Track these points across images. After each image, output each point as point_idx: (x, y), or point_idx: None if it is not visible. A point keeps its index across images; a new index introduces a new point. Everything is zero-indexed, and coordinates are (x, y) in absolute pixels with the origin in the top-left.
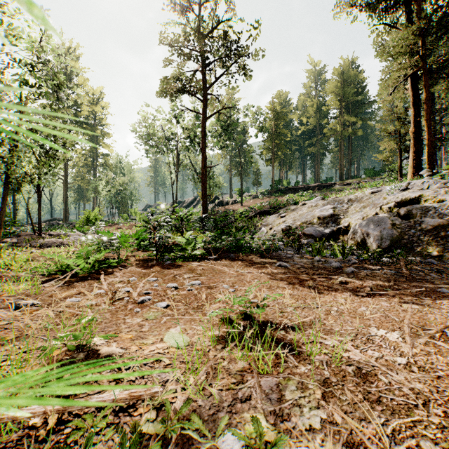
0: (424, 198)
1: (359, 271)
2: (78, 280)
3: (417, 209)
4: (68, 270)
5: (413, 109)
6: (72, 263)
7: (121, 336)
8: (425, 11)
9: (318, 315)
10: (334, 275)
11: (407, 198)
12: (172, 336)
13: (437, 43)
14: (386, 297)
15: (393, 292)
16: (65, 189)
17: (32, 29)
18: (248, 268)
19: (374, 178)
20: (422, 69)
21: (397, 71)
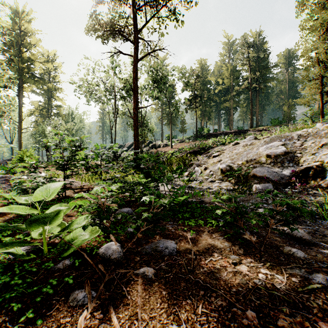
0: None
1: None
2: None
3: None
4: None
5: None
6: None
7: None
8: None
9: None
10: None
11: None
12: None
13: None
14: None
15: None
16: (20, 133)
17: None
18: None
19: (281, 125)
20: None
21: None
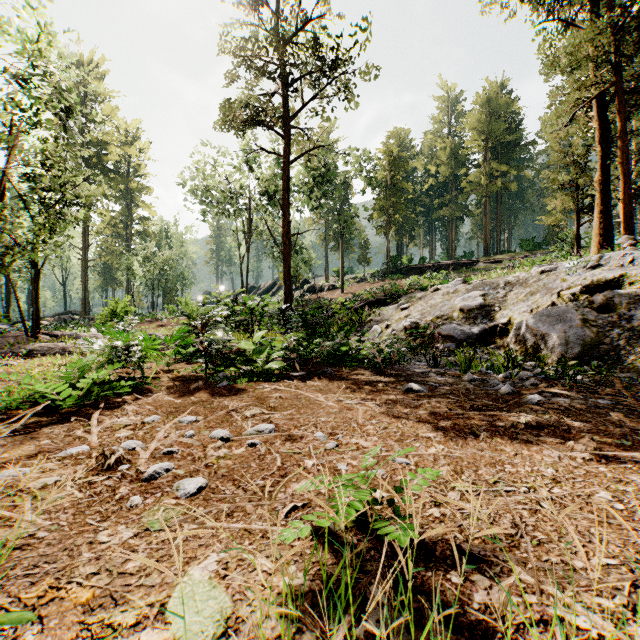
0: (628, 280)
1: (550, 400)
2: (55, 420)
3: (620, 296)
4: (42, 401)
5: (599, 147)
6: (46, 390)
7: (63, 596)
8: (615, 4)
9: (518, 514)
10: (509, 409)
11: (600, 280)
12: (191, 594)
13: (636, 49)
14: (632, 461)
15: (636, 450)
16: (84, 268)
17: (24, 21)
18: (357, 394)
19: (535, 253)
20: (615, 86)
21: (576, 91)
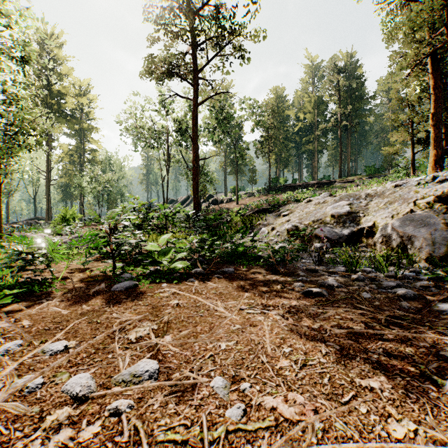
0: None
1: None
2: None
3: None
4: None
5: (433, 92)
6: None
7: None
8: None
9: None
10: (430, 322)
11: None
12: None
13: None
14: None
15: None
16: (48, 185)
17: None
18: (257, 299)
19: (376, 175)
20: None
21: (415, 50)
